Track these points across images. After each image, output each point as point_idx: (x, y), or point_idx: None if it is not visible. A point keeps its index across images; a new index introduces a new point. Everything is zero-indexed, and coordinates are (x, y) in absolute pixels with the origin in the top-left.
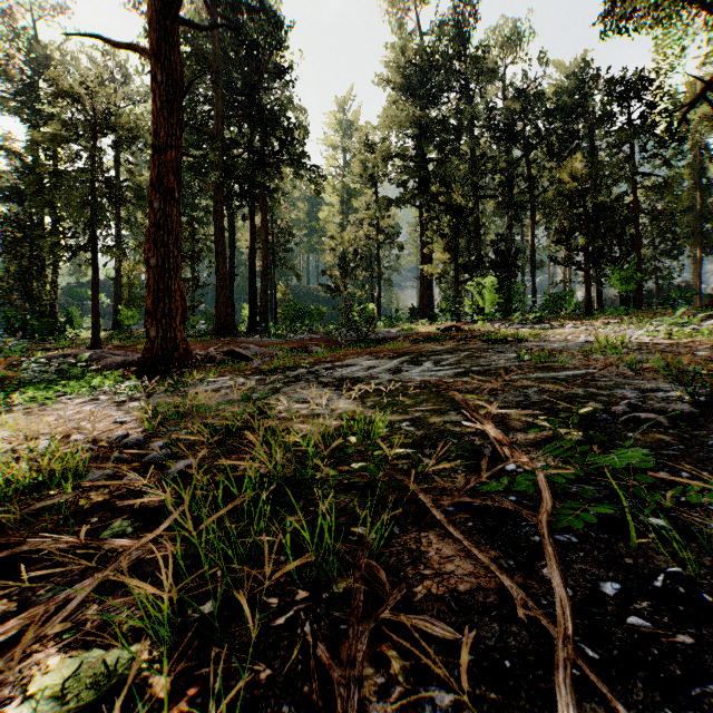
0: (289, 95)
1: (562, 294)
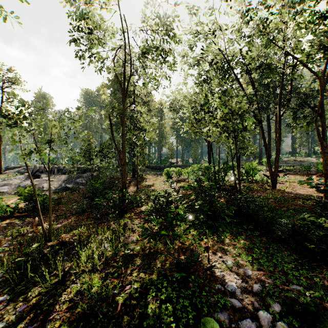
0: None
1: None
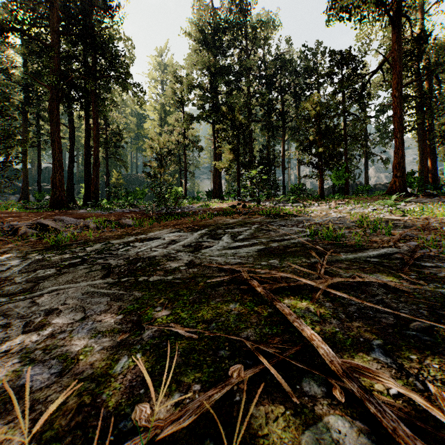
0: (117, 30)
1: (301, 185)
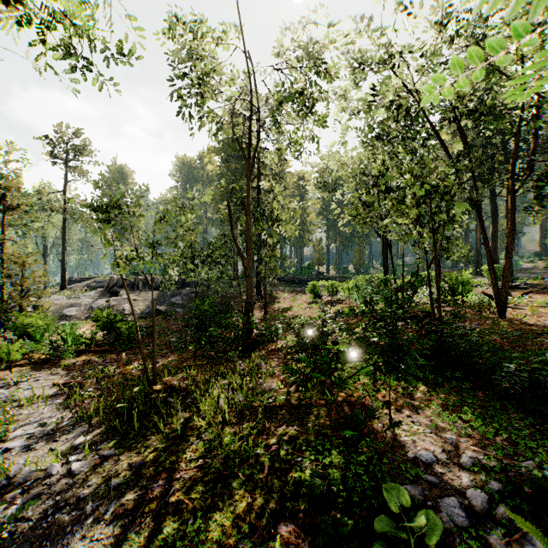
0: None
1: None
